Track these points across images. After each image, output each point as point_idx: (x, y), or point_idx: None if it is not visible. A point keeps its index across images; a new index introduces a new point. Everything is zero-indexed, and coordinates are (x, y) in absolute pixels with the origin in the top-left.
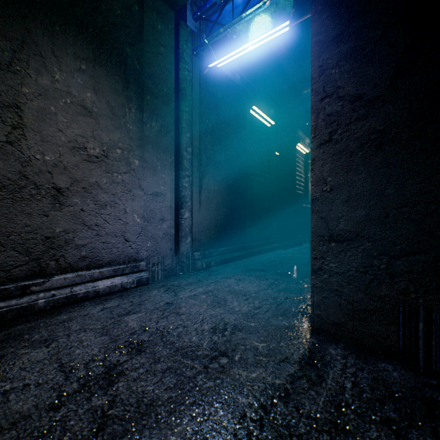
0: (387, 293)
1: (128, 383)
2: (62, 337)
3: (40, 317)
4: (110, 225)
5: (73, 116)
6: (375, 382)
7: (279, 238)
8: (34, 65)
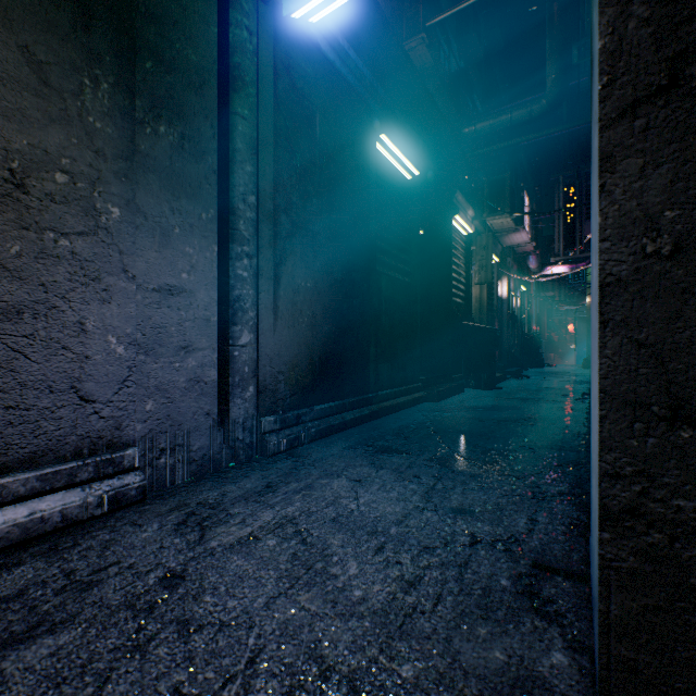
0: None
1: None
2: None
3: None
4: (33, 364)
5: None
6: None
7: (426, 380)
8: None
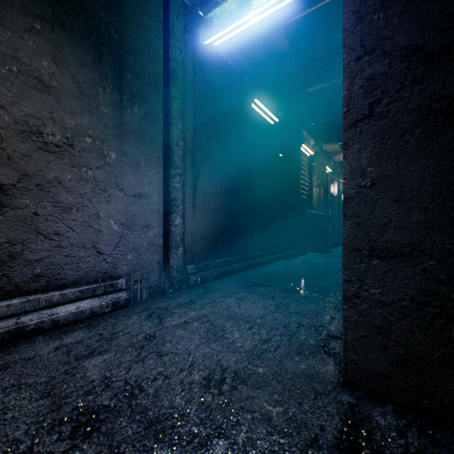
0: None
1: None
2: None
3: None
4: (76, 234)
5: (21, 89)
6: None
7: (283, 246)
8: None
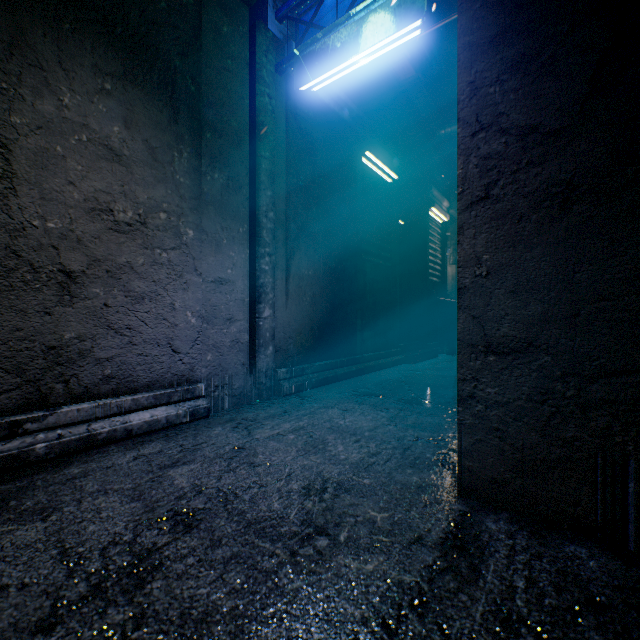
0: (577, 435)
1: (169, 583)
2: (69, 503)
3: (38, 472)
4: (149, 329)
5: (91, 161)
6: (562, 578)
7: (404, 346)
8: (30, 82)
